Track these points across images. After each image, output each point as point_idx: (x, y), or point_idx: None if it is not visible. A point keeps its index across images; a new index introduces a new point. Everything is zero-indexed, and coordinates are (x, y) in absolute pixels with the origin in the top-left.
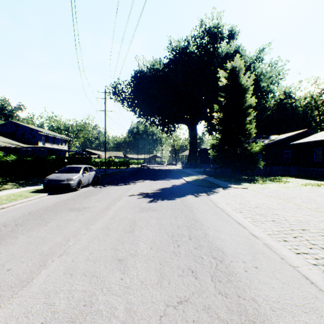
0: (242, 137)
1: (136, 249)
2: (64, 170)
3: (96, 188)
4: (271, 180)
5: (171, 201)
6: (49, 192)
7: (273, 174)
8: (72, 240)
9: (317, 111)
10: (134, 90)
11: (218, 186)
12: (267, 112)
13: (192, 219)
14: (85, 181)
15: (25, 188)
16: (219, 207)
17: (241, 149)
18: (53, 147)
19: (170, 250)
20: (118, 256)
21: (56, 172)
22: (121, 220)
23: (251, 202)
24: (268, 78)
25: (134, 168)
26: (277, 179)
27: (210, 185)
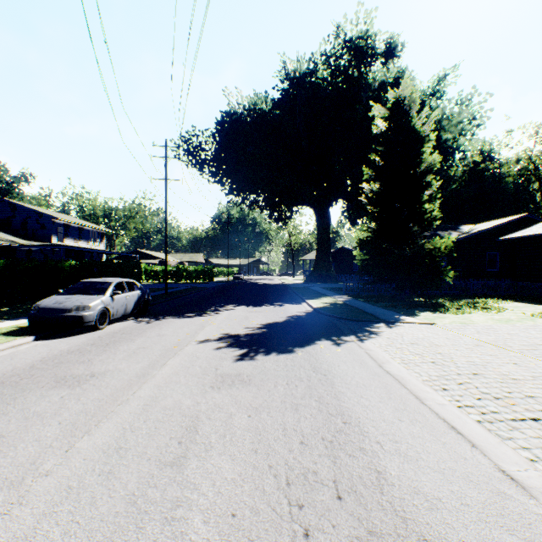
0: (416, 226)
1: None
2: (74, 289)
3: (139, 324)
4: (471, 307)
5: (286, 356)
6: (38, 334)
7: (469, 293)
8: None
9: (538, 184)
10: (222, 146)
11: (376, 319)
12: (452, 185)
13: (336, 413)
14: (117, 311)
15: None
16: (391, 373)
17: (414, 248)
18: (79, 245)
19: None
20: None
21: (59, 292)
22: (163, 418)
23: (458, 359)
24: (455, 125)
25: (222, 282)
26: (481, 305)
27: (360, 316)
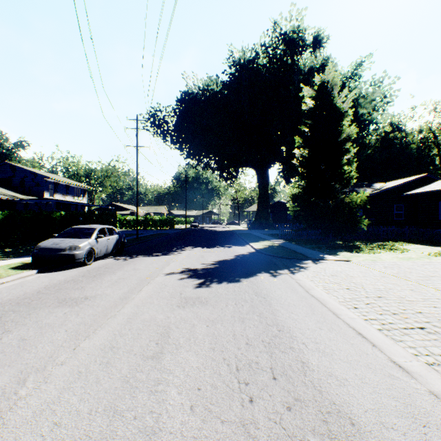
0: (337, 184)
1: (160, 413)
2: (67, 234)
3: (118, 261)
4: (381, 248)
5: (234, 284)
6: (40, 268)
7: (380, 238)
8: (30, 381)
9: (437, 149)
10: (181, 119)
11: (305, 257)
12: (367, 151)
13: (273, 324)
14: (100, 251)
15: (7, 260)
16: (315, 297)
17: (336, 201)
18: (66, 199)
19: (235, 415)
20: (113, 439)
21: (55, 236)
22: (143, 328)
23: (367, 287)
24: (370, 102)
25: (181, 229)
26: (389, 246)
27: (292, 255)
